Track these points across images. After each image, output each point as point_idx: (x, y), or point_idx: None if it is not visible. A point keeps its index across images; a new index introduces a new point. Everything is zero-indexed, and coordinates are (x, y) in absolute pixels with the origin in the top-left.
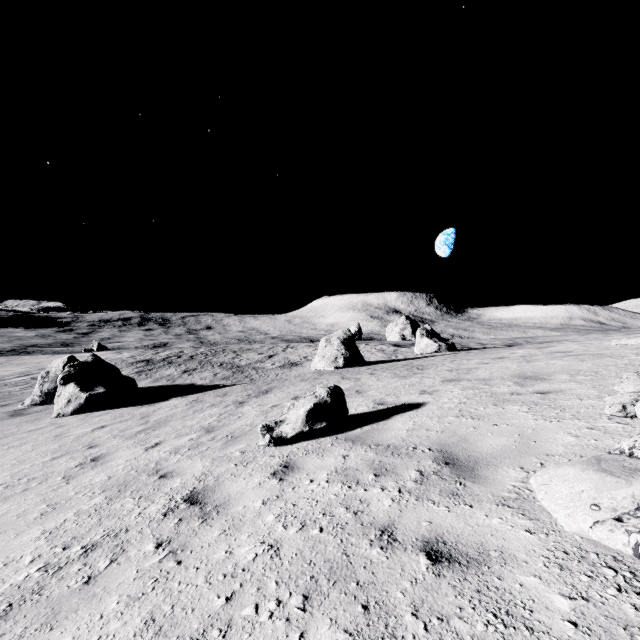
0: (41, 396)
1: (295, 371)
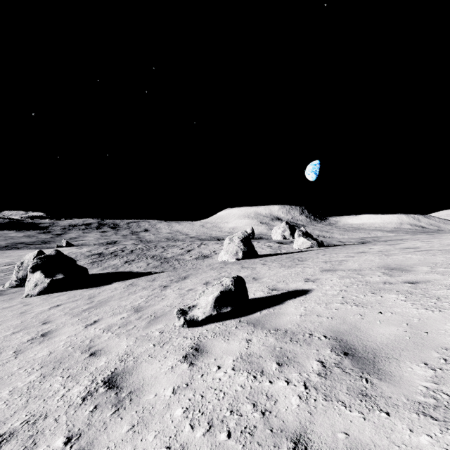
0: (17, 281)
1: (206, 262)
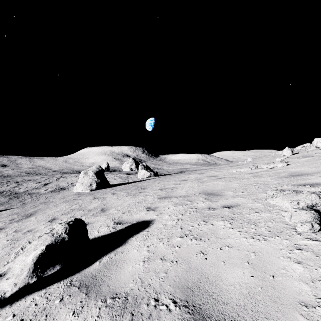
0: None
1: (61, 194)
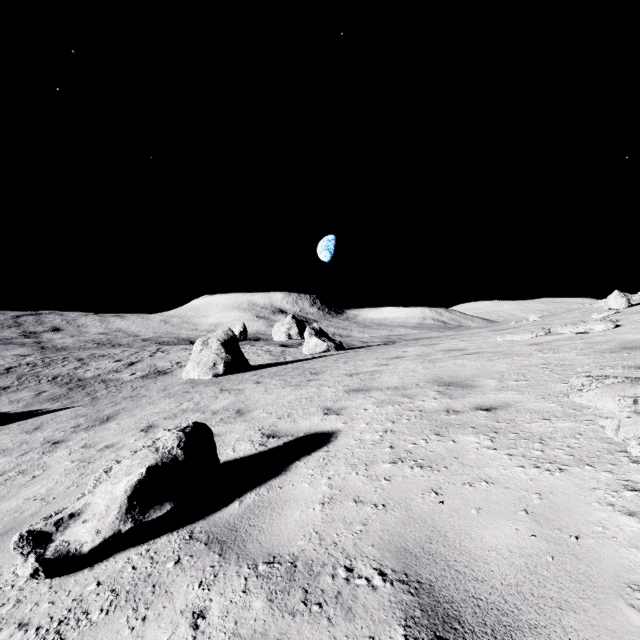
0: None
1: (161, 382)
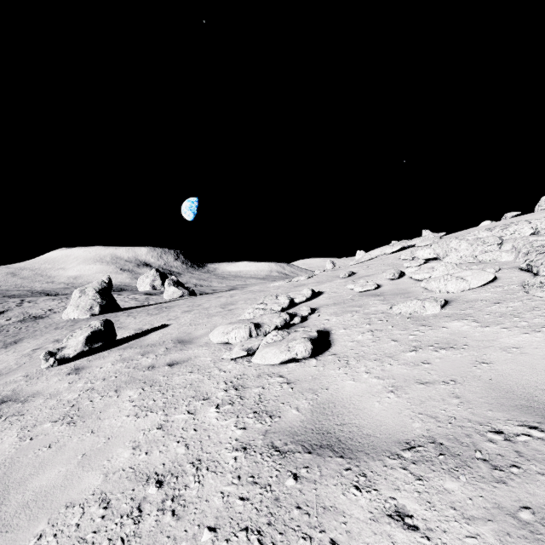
0: None
1: (43, 323)
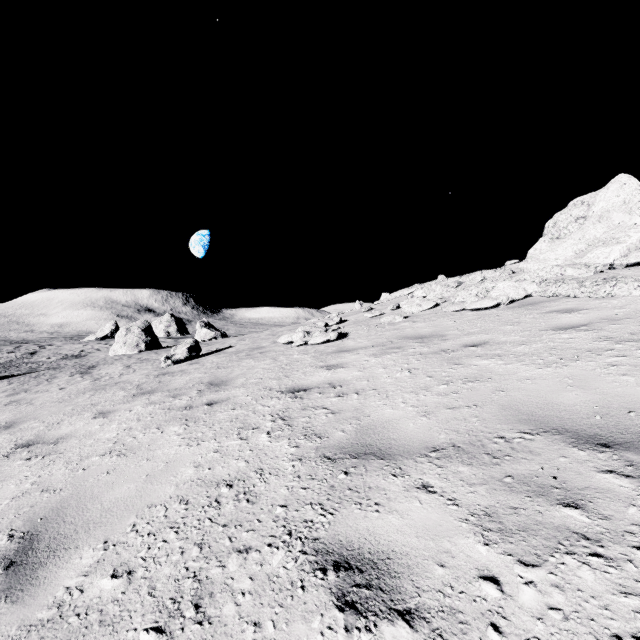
0: None
1: (93, 358)
